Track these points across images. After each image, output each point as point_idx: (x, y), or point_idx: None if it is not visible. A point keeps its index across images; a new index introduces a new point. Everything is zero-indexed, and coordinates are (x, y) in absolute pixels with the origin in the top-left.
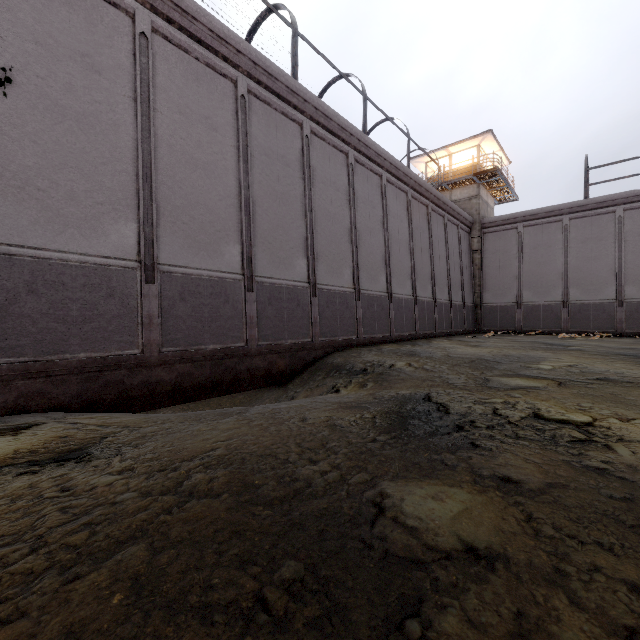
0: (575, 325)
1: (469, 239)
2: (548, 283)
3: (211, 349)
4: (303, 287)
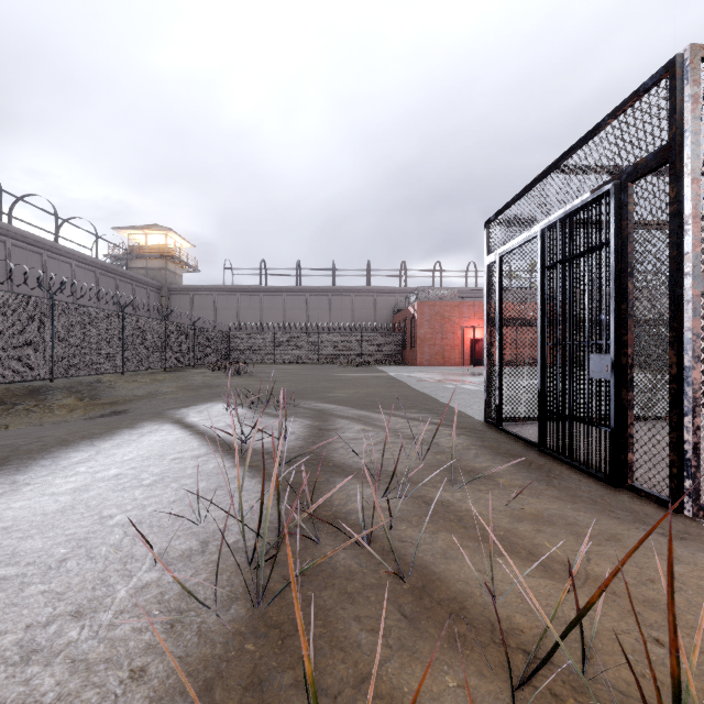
0: None
1: (160, 297)
2: None
3: None
4: None
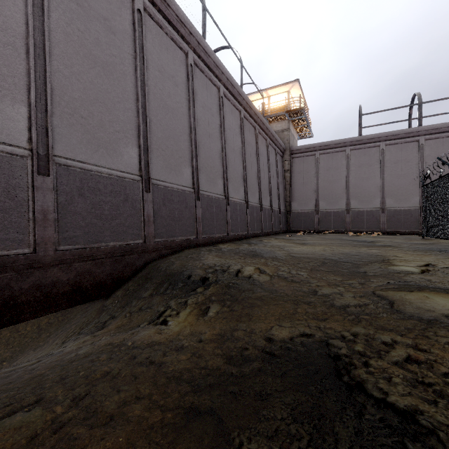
0: (354, 226)
1: (282, 161)
2: (336, 196)
3: None
4: (133, 180)
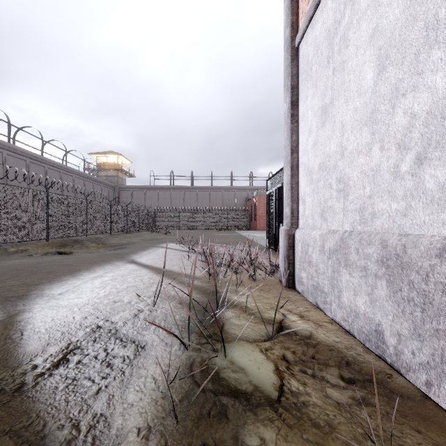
0: None
1: (114, 192)
2: None
3: None
4: None
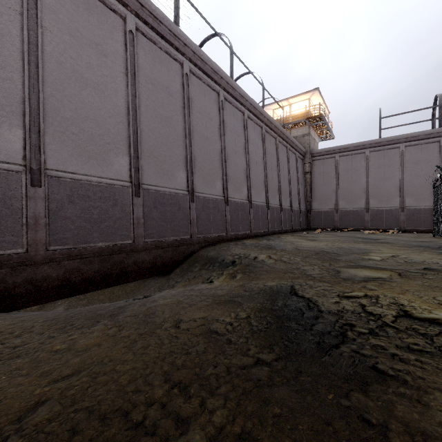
0: (373, 224)
1: (303, 164)
2: (356, 195)
3: (100, 246)
4: (183, 194)
